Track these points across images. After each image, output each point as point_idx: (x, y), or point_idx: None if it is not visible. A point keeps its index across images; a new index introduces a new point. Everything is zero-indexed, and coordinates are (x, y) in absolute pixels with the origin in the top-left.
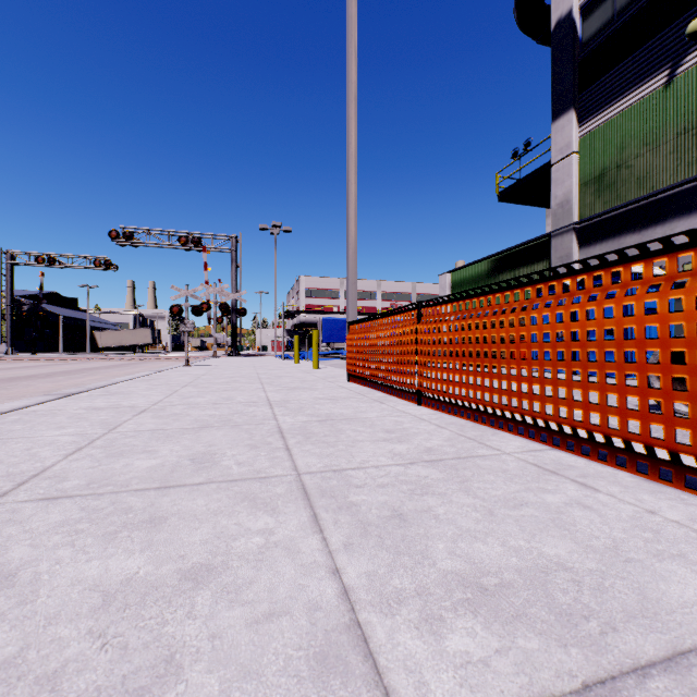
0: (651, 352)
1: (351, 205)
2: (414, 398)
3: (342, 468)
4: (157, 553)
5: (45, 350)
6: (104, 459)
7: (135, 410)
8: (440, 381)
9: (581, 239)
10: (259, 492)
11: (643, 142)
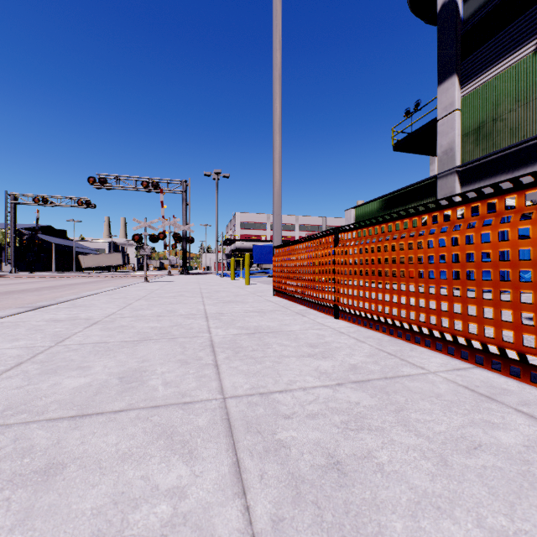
0: (524, 271)
1: (276, 150)
2: (331, 311)
3: (269, 391)
4: (28, 536)
5: (41, 269)
6: (35, 376)
7: (89, 321)
8: (356, 298)
9: (462, 179)
10: (179, 425)
11: (515, 99)
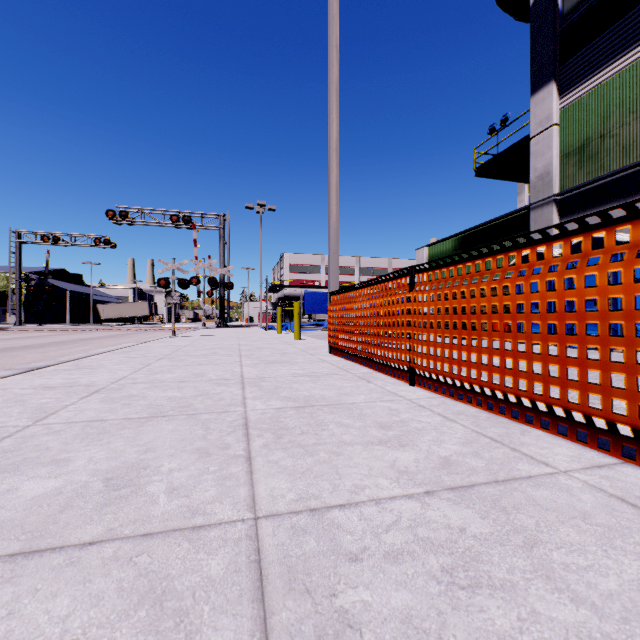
0: None
1: (332, 172)
2: (405, 376)
3: (324, 505)
4: None
5: (53, 321)
6: None
7: (89, 389)
8: (440, 359)
9: (561, 210)
10: (178, 574)
11: (629, 110)
